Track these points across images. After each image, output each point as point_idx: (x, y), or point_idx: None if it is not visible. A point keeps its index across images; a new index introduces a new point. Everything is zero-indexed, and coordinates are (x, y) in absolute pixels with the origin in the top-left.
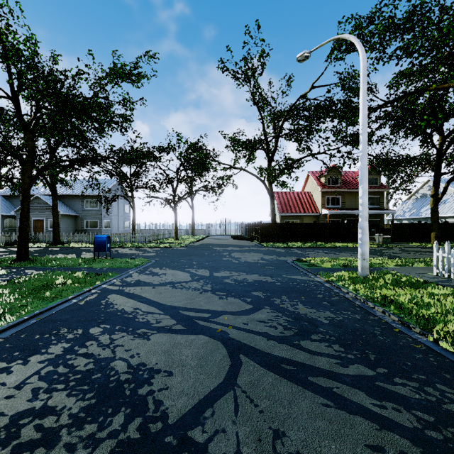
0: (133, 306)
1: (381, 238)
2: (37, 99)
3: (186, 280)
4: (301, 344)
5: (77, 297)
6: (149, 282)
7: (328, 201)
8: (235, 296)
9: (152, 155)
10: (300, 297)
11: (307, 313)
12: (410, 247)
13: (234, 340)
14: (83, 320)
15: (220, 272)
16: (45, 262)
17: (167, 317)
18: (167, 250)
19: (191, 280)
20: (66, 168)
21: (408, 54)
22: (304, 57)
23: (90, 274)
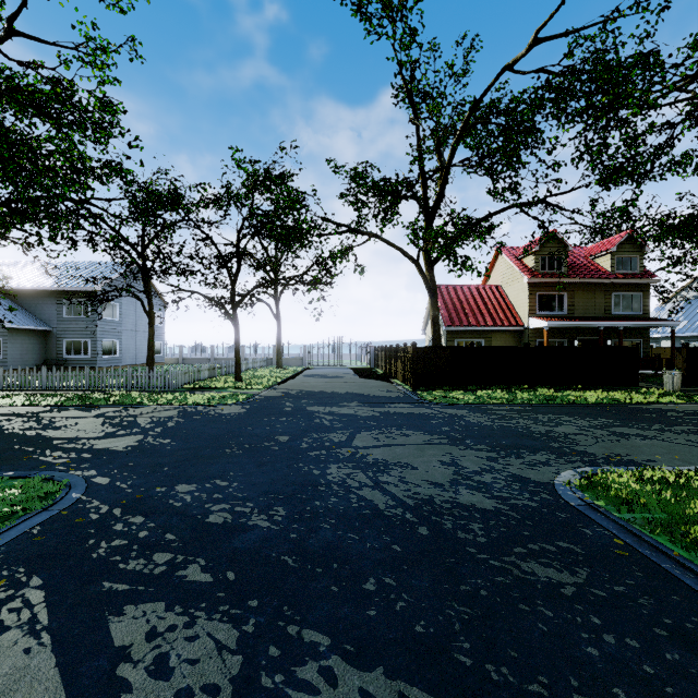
0: None
1: (678, 381)
2: None
3: None
4: None
5: None
6: None
7: (542, 302)
8: None
9: (177, 198)
10: None
11: None
12: None
13: None
14: None
15: None
16: None
17: None
18: (191, 417)
19: None
20: None
21: None
22: None
23: None
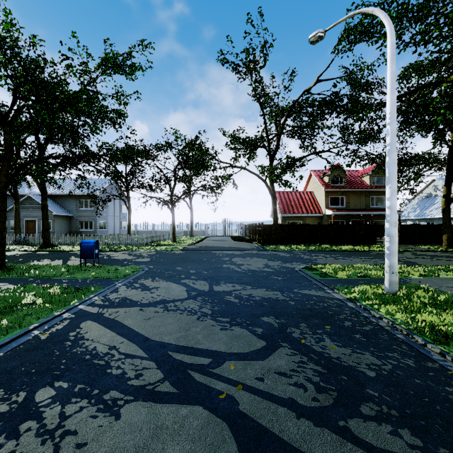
0: (109, 342)
1: None
2: (14, 87)
3: (182, 297)
4: (350, 428)
5: (42, 326)
6: (136, 301)
7: (332, 201)
8: (242, 324)
9: (148, 153)
10: (323, 326)
11: (341, 357)
12: (421, 251)
13: (247, 417)
14: (34, 371)
15: (221, 285)
16: (22, 272)
17: (152, 365)
18: (163, 254)
19: (187, 297)
20: (56, 166)
21: (428, 40)
22: (318, 37)
23: (69, 289)
